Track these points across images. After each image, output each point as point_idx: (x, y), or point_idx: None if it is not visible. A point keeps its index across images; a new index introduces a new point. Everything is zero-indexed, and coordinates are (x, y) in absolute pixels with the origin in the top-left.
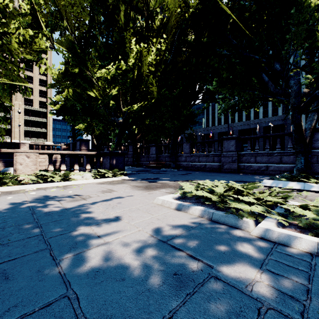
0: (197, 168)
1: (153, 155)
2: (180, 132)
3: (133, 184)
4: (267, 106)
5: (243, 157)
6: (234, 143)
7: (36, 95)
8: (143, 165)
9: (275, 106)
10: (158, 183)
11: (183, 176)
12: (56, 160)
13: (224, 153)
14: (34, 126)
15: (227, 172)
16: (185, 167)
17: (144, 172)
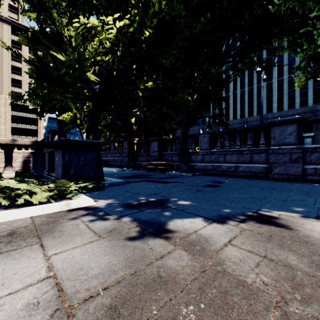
0: (222, 171)
1: (155, 153)
2: (196, 116)
3: (71, 252)
4: (282, 100)
5: (314, 154)
6: (293, 129)
7: (25, 88)
8: (142, 167)
9: (292, 100)
10: (175, 245)
11: (216, 191)
12: (29, 160)
13: (273, 147)
14: (23, 123)
15: (279, 180)
16: (202, 170)
17: (139, 178)
